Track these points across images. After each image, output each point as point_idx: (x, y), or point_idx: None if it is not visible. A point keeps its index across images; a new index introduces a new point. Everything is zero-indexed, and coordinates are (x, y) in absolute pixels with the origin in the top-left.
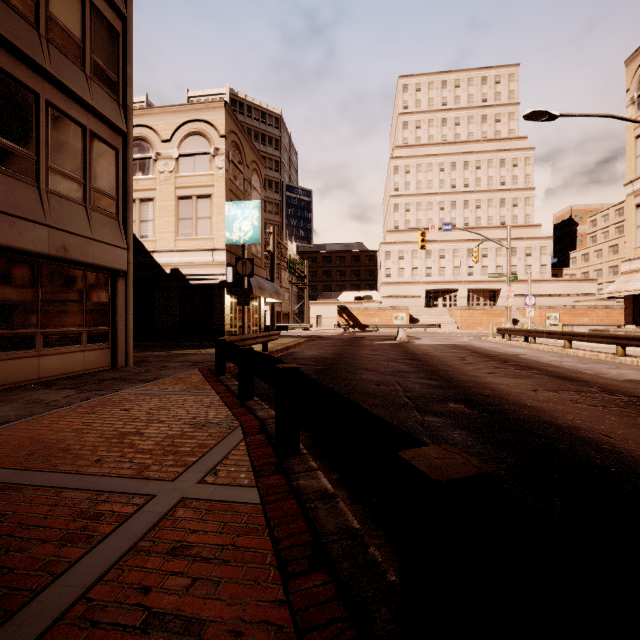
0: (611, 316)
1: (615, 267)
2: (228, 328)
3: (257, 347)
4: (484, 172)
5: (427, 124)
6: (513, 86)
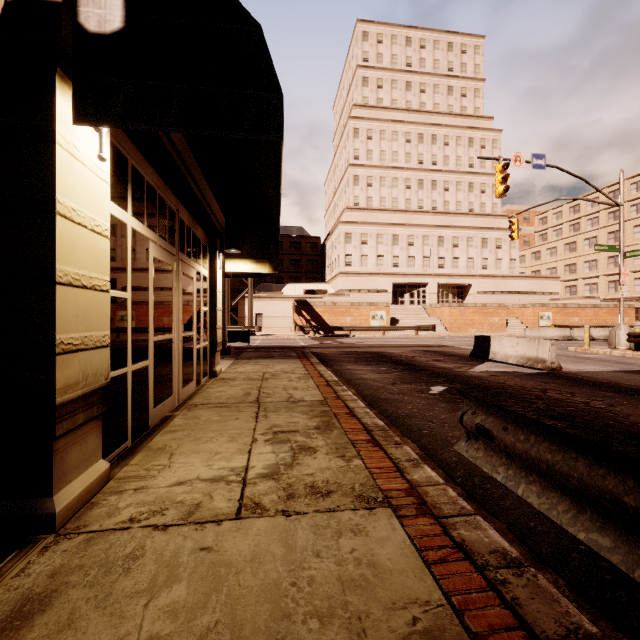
0: (599, 316)
1: (573, 265)
2: (91, 372)
3: (296, 488)
4: (452, 150)
5: (390, 85)
6: (479, 60)
